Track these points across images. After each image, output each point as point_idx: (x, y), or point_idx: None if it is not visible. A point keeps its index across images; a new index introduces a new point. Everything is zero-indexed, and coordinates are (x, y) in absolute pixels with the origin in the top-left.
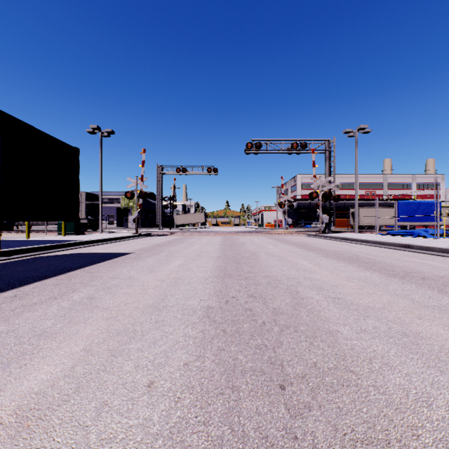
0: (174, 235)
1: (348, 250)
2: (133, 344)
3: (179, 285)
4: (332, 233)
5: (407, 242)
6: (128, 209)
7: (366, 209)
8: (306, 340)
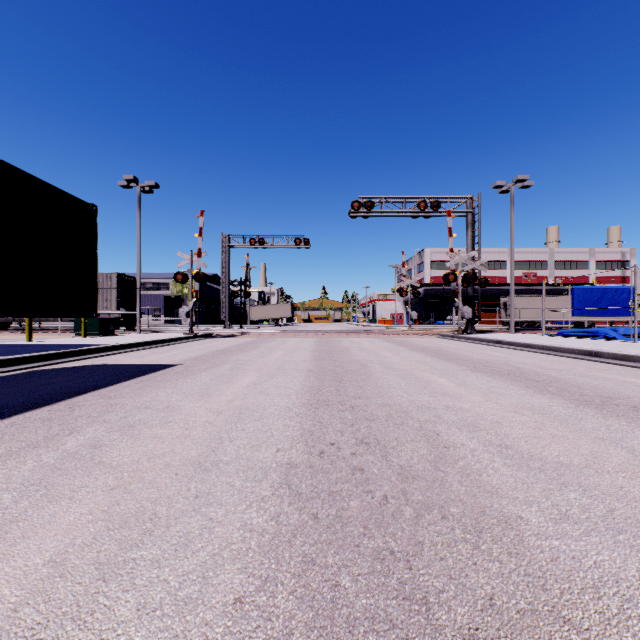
0: (246, 336)
1: (505, 360)
2: (146, 547)
3: (244, 420)
4: (476, 334)
5: (591, 347)
6: (182, 298)
7: (525, 298)
8: (466, 539)
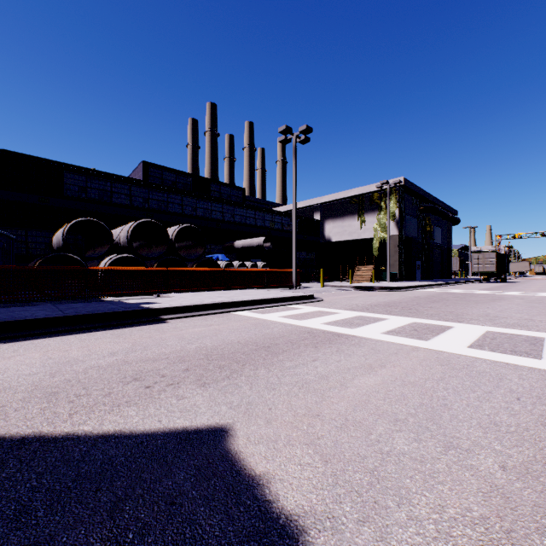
0: (518, 279)
1: None
2: None
3: None
4: None
5: None
6: None
7: None
8: None
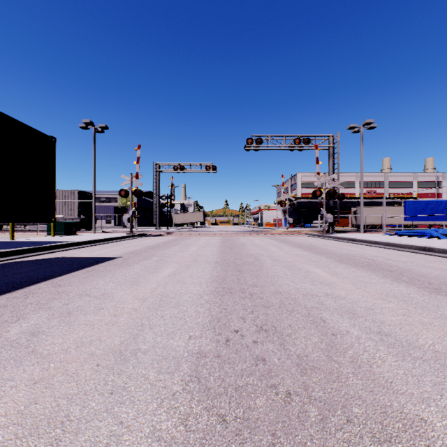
0: (171, 235)
1: (361, 254)
2: None
3: (163, 307)
4: (336, 234)
5: (424, 244)
6: (126, 208)
7: (369, 208)
8: None
